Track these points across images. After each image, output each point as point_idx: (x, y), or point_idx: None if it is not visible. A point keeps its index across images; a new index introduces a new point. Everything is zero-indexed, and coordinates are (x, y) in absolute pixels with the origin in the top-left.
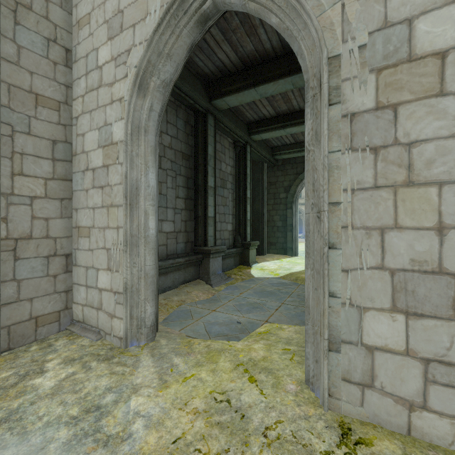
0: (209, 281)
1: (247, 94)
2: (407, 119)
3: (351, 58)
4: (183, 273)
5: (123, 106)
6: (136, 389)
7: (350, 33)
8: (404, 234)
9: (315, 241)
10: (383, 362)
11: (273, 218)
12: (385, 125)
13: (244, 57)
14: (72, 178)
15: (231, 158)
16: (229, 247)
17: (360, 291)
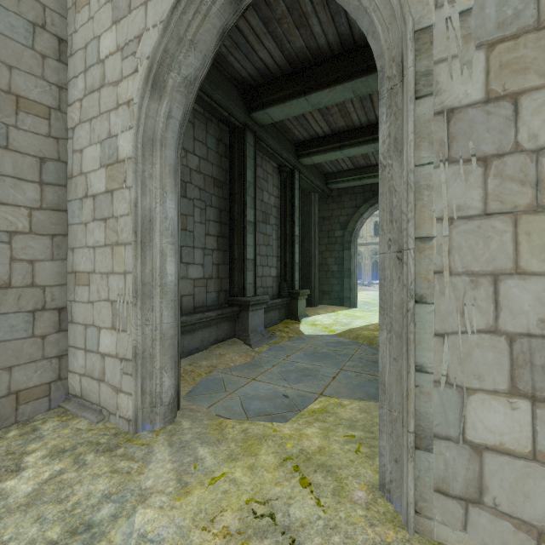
0: (247, 341)
1: (295, 104)
2: (533, 114)
3: (448, 30)
4: (215, 330)
5: (132, 111)
6: (144, 497)
7: None
8: (530, 283)
9: (394, 292)
10: (497, 468)
11: (326, 261)
12: (500, 124)
13: (292, 56)
14: (68, 208)
15: (275, 187)
16: (273, 296)
17: (462, 364)
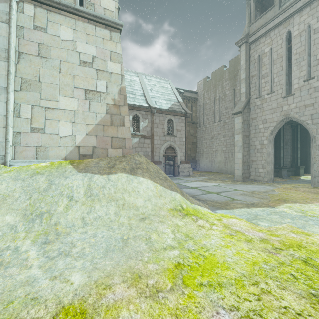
0: (281, 178)
1: None
2: None
3: (317, 137)
4: None
5: (266, 137)
6: (275, 185)
7: (317, 133)
8: None
9: (311, 163)
10: None
11: None
12: None
13: None
14: (250, 150)
15: (289, 132)
16: (289, 168)
17: (318, 169)
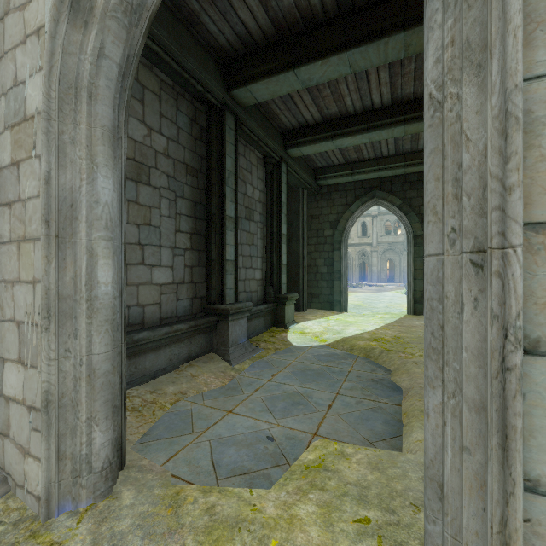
0: (227, 356)
1: (282, 80)
2: None
3: None
4: (187, 345)
5: (42, 43)
6: None
7: None
8: None
9: (464, 325)
10: None
11: (315, 262)
12: None
13: (279, 18)
14: None
15: (260, 180)
16: (258, 302)
17: None
